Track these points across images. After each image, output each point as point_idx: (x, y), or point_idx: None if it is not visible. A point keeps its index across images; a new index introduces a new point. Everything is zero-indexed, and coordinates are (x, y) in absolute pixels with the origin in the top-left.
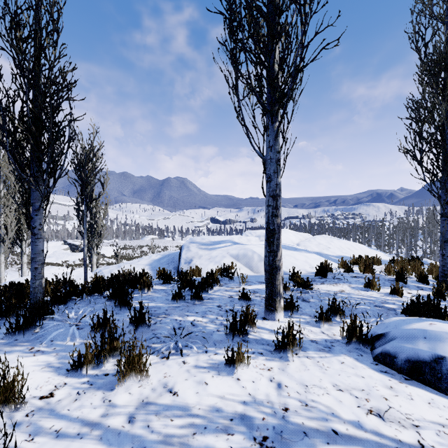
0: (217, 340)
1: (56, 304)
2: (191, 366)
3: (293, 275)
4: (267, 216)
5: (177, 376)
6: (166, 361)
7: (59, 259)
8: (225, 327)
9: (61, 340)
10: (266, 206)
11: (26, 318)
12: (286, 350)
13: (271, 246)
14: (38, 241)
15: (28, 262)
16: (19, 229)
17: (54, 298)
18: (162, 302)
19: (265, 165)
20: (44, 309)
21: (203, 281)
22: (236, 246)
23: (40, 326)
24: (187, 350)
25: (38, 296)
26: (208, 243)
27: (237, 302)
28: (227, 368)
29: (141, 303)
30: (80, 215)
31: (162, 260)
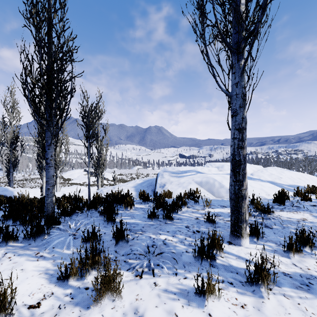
0: (186, 262)
1: (64, 216)
2: (161, 290)
3: (252, 201)
4: (233, 148)
5: (148, 301)
6: (139, 280)
7: (81, 180)
8: (194, 250)
9: (60, 248)
10: (231, 138)
11: (38, 227)
12: (259, 283)
13: (236, 176)
14: (50, 169)
15: (63, 182)
16: (55, 161)
17: (63, 211)
18: (140, 219)
19: (230, 101)
20: (51, 221)
21: (173, 203)
22: (199, 175)
23: (48, 234)
24: (158, 269)
25: (50, 210)
26: (177, 172)
27: (203, 224)
28: (197, 298)
29: (121, 221)
30: (86, 150)
31: (143, 184)
